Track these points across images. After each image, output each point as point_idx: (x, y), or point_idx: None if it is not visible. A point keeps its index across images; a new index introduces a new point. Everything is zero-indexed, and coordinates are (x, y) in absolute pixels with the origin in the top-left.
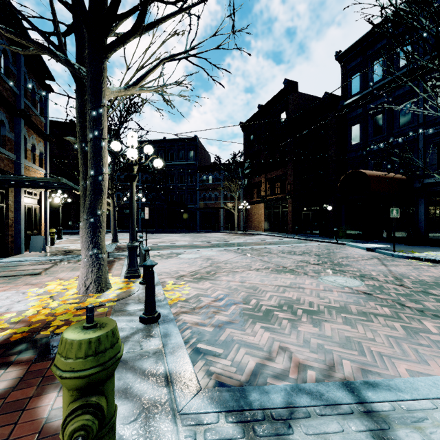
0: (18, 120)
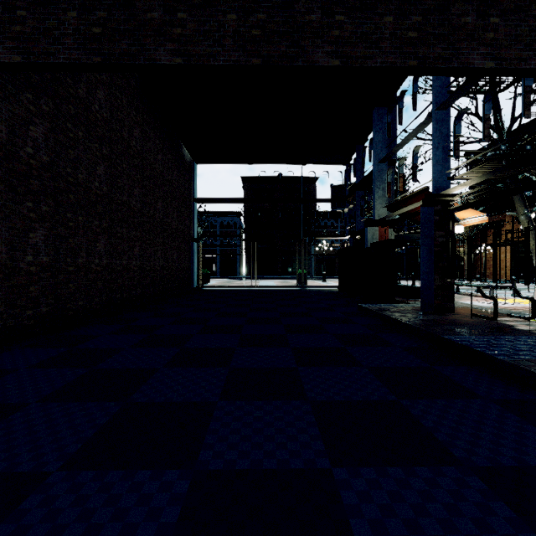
0: (362, 193)
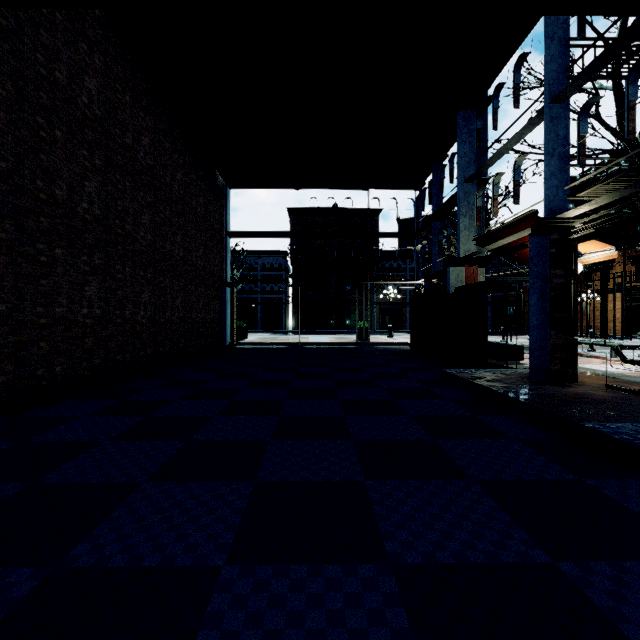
0: (440, 225)
